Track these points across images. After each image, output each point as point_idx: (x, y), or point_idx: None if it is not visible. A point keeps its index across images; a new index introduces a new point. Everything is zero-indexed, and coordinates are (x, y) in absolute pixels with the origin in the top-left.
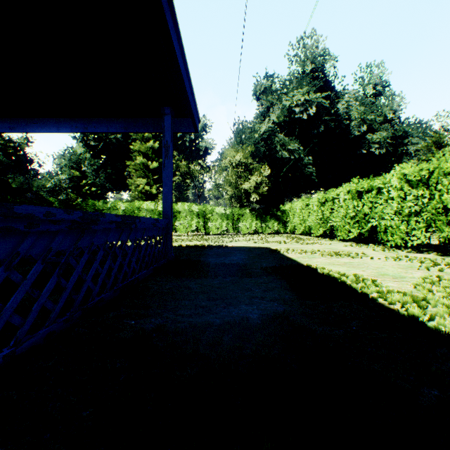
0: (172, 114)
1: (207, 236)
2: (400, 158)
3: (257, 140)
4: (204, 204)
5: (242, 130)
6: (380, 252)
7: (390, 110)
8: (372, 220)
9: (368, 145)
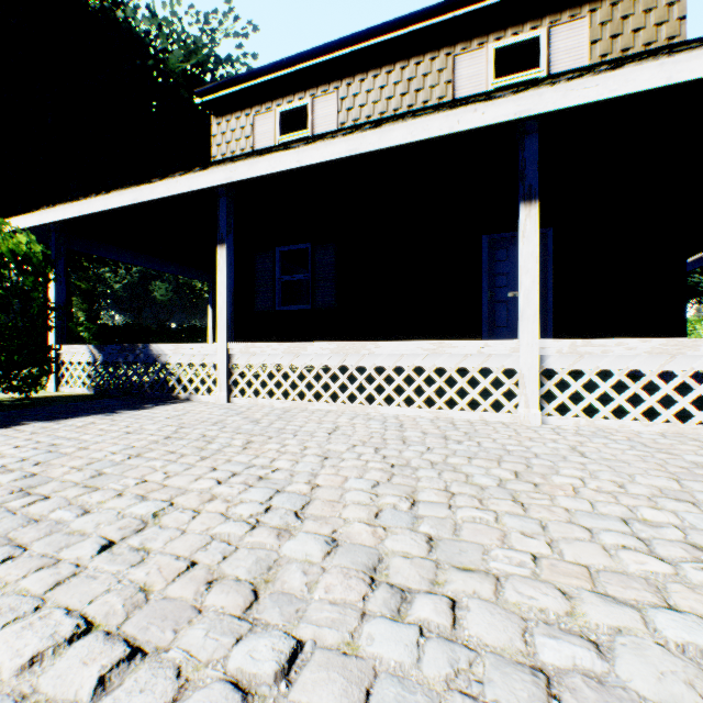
0: None
1: None
2: None
3: None
4: None
5: None
6: None
7: None
8: None
9: None
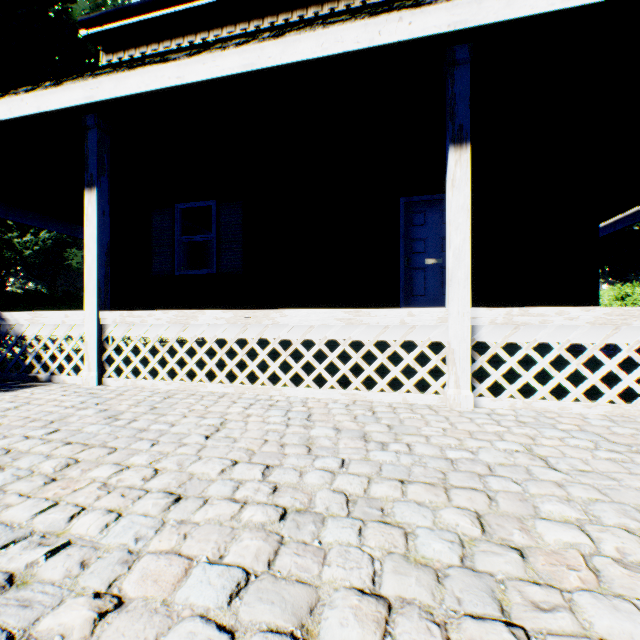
0: None
1: None
2: None
3: None
4: None
5: None
6: None
7: None
8: None
9: None
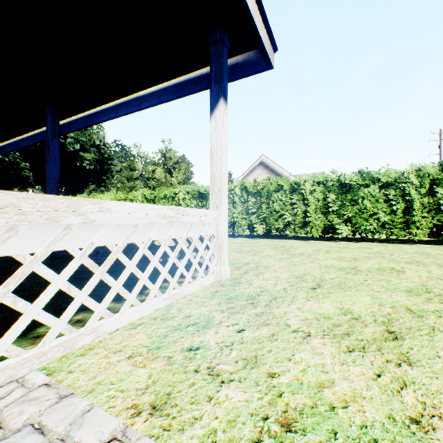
0: None
1: None
2: (107, 173)
3: None
4: None
5: None
6: None
7: (98, 138)
8: None
9: (82, 160)
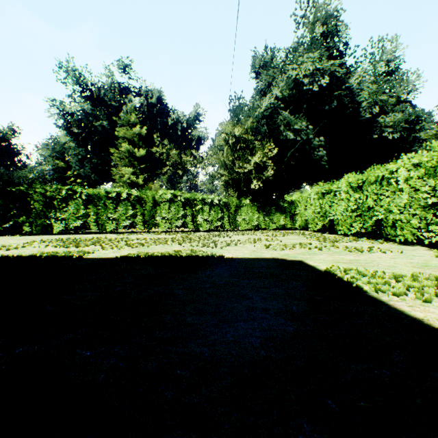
0: None
1: (195, 234)
2: (410, 146)
3: (257, 118)
4: (192, 193)
5: (239, 106)
6: None
7: (404, 90)
8: None
9: (380, 130)
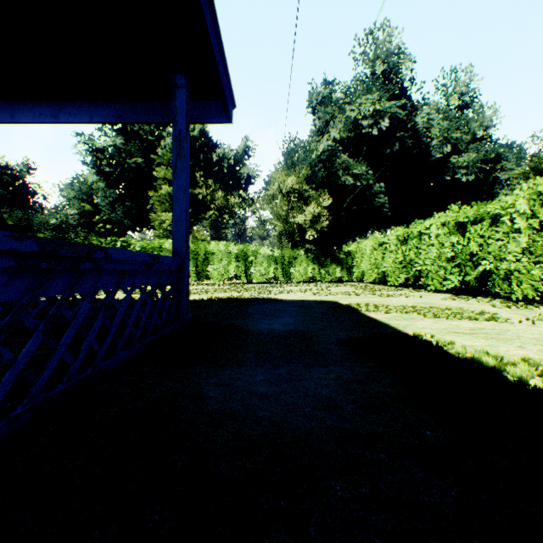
0: (189, 87)
1: (249, 285)
2: (491, 187)
3: (314, 162)
4: (245, 244)
5: (294, 149)
6: (505, 308)
7: (480, 126)
8: (483, 262)
9: (453, 171)
